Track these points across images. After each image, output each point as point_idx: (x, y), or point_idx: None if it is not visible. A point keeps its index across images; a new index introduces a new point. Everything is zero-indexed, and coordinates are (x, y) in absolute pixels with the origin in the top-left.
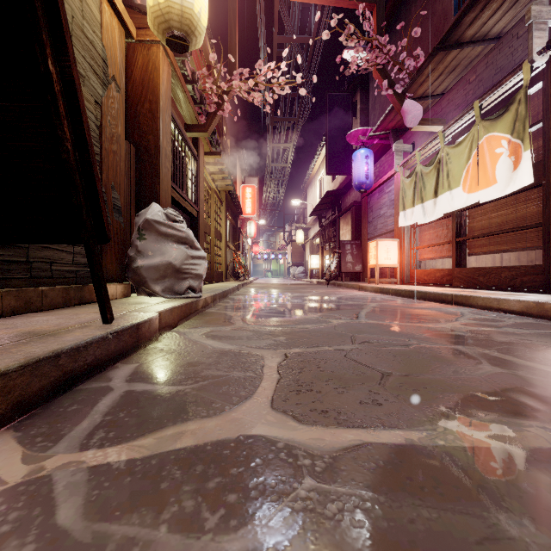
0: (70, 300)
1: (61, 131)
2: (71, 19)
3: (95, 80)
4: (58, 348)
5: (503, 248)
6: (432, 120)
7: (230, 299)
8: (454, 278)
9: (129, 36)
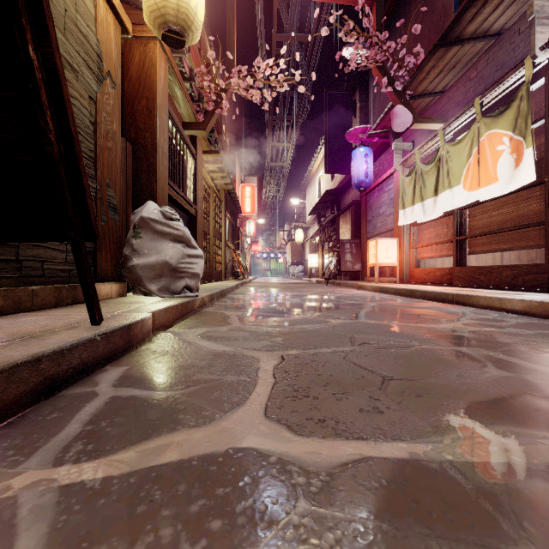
0: (62, 299)
1: (44, 122)
2: (64, 12)
3: (89, 75)
4: (38, 351)
5: (504, 247)
6: (432, 117)
7: (228, 298)
8: (454, 277)
9: (125, 32)
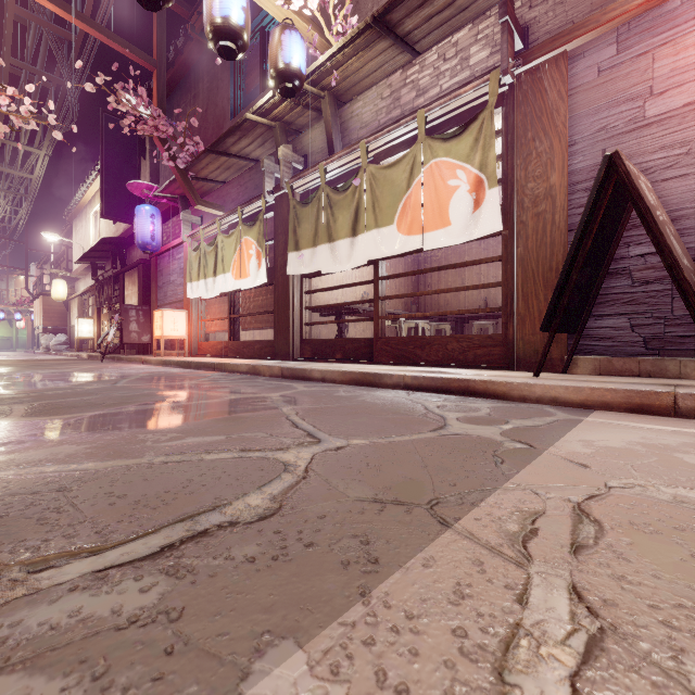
0: None
1: None
2: None
3: None
4: None
5: (259, 326)
6: (214, 204)
7: None
8: (229, 350)
9: None
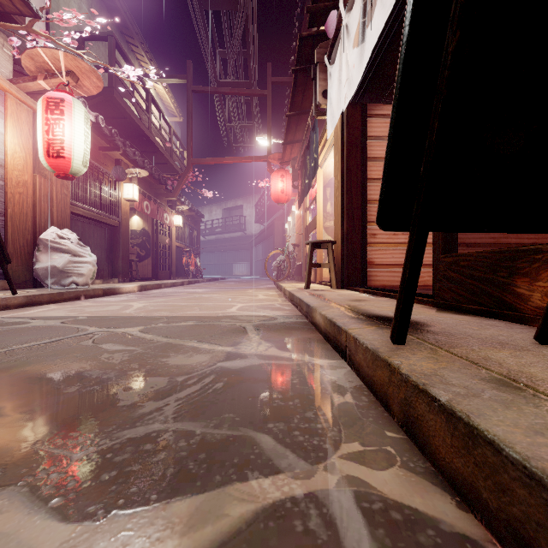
0: None
1: None
2: None
3: None
4: None
5: None
6: None
7: None
8: None
9: None
